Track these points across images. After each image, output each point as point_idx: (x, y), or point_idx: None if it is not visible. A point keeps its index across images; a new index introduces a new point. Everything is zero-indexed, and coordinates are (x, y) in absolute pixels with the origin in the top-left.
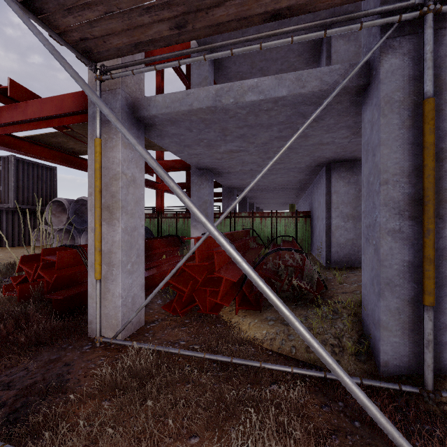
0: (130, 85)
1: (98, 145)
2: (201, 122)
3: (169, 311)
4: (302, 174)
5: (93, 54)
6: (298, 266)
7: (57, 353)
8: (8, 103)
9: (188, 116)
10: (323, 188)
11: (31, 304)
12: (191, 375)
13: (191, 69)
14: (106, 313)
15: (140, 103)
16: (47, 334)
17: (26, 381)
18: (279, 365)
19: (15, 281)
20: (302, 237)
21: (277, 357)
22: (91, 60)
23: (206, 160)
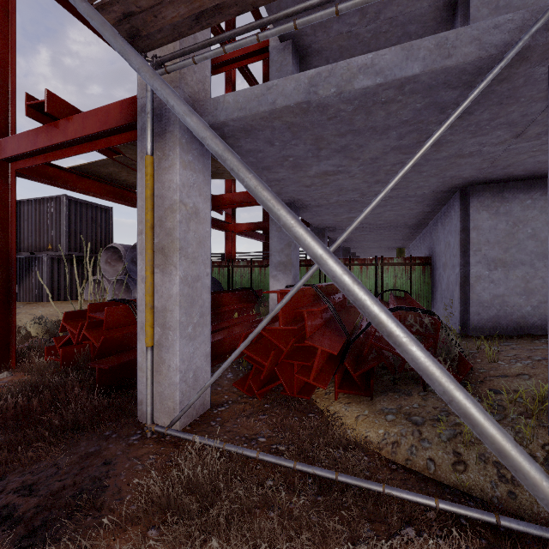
0: (191, 84)
1: (149, 165)
2: (287, 130)
3: (242, 390)
4: (421, 205)
5: (142, 39)
6: (428, 334)
7: (97, 444)
8: (46, 123)
9: (269, 121)
10: (454, 222)
11: (74, 373)
12: (276, 495)
13: (270, 72)
14: (160, 391)
15: (204, 107)
16: (86, 416)
17: (54, 484)
18: (415, 494)
19: (59, 342)
20: (419, 291)
21: (406, 475)
22: (140, 49)
23: (290, 189)
